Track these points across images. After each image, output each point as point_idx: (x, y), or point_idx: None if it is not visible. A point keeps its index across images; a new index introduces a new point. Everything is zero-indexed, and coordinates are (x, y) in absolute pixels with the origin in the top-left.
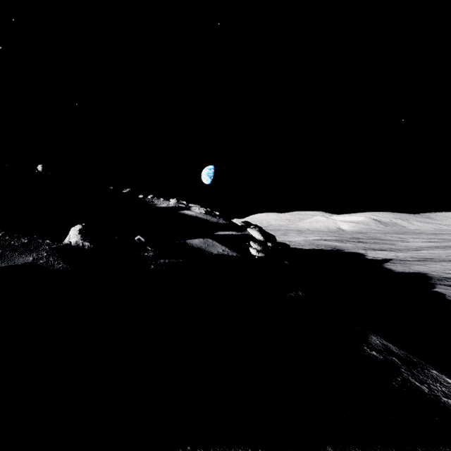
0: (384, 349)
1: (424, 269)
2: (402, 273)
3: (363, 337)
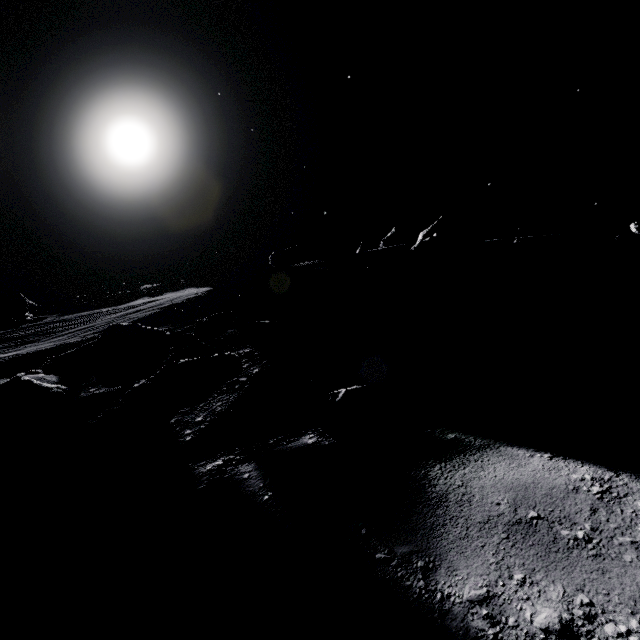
0: None
1: None
2: None
3: None
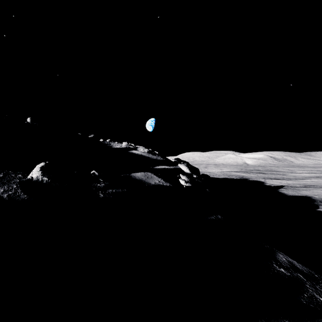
0: (290, 266)
1: (309, 193)
2: (293, 196)
3: (272, 255)
